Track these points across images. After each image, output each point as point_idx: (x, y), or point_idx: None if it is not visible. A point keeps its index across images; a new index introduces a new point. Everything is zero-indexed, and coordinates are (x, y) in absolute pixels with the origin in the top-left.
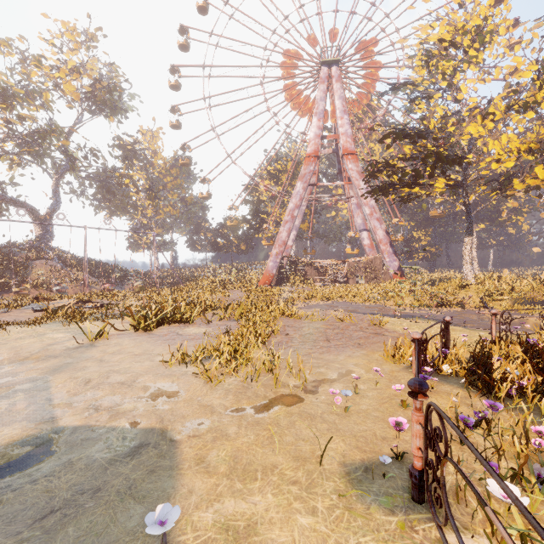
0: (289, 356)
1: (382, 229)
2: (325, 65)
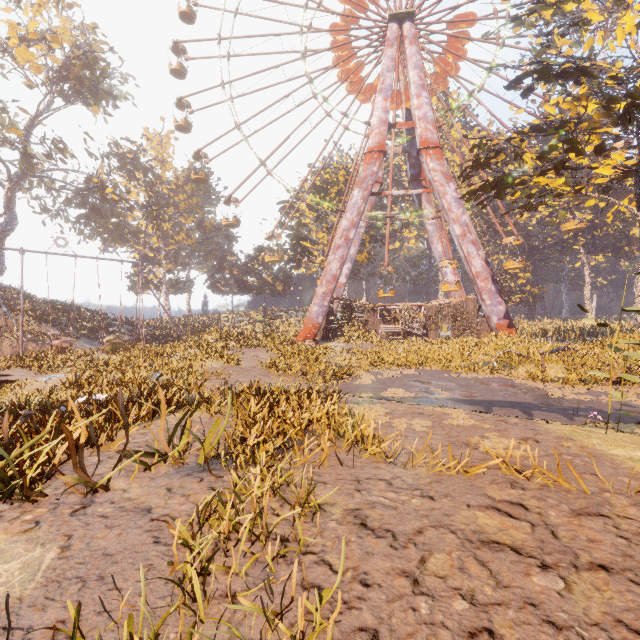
0: None
1: (481, 258)
2: (393, 20)
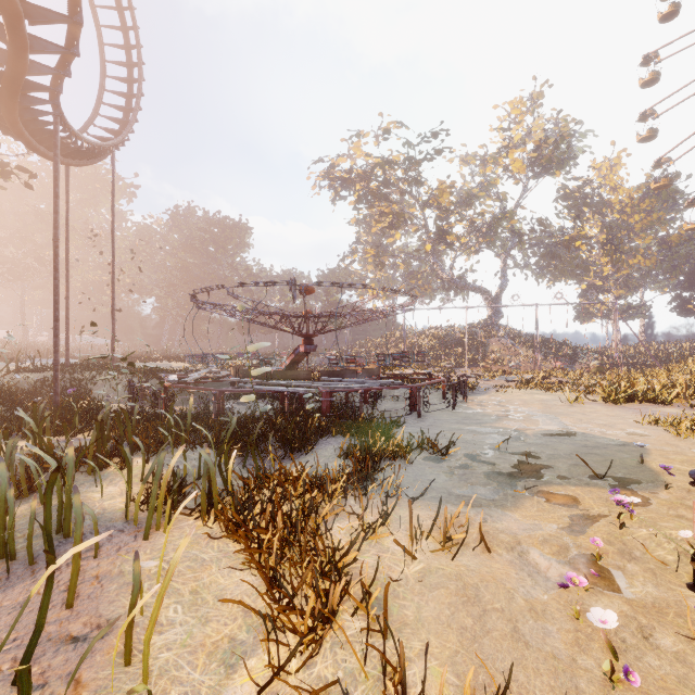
0: None
1: None
2: None
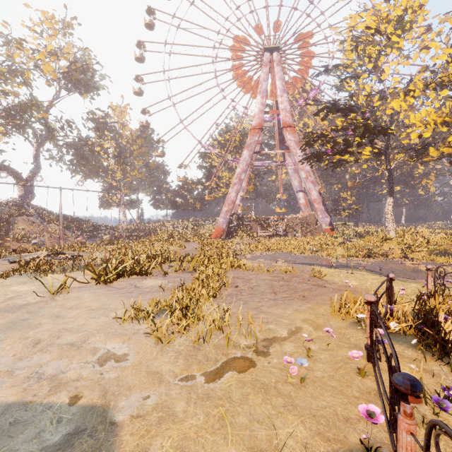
0: (239, 312)
1: (316, 191)
2: (267, 51)
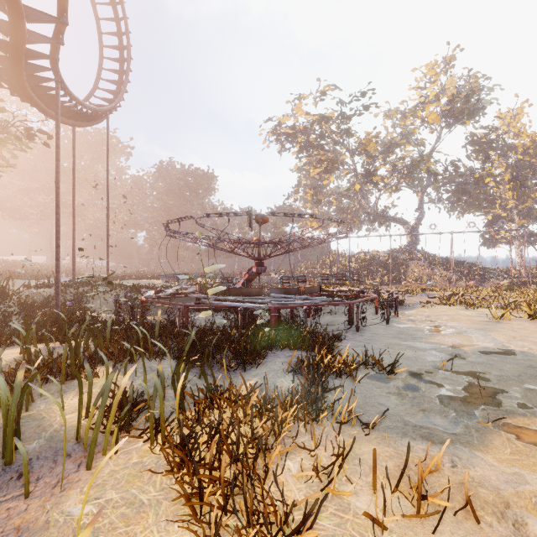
0: None
1: None
2: None
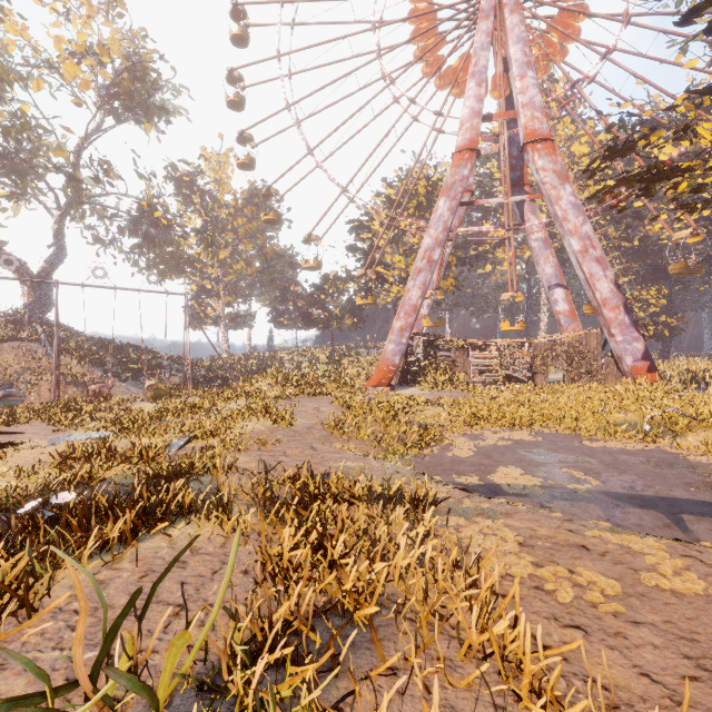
0: None
1: (608, 280)
2: None
